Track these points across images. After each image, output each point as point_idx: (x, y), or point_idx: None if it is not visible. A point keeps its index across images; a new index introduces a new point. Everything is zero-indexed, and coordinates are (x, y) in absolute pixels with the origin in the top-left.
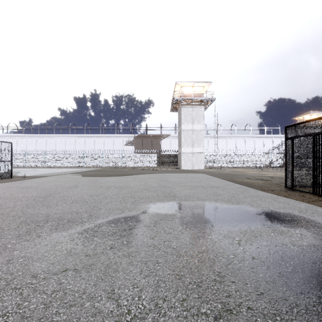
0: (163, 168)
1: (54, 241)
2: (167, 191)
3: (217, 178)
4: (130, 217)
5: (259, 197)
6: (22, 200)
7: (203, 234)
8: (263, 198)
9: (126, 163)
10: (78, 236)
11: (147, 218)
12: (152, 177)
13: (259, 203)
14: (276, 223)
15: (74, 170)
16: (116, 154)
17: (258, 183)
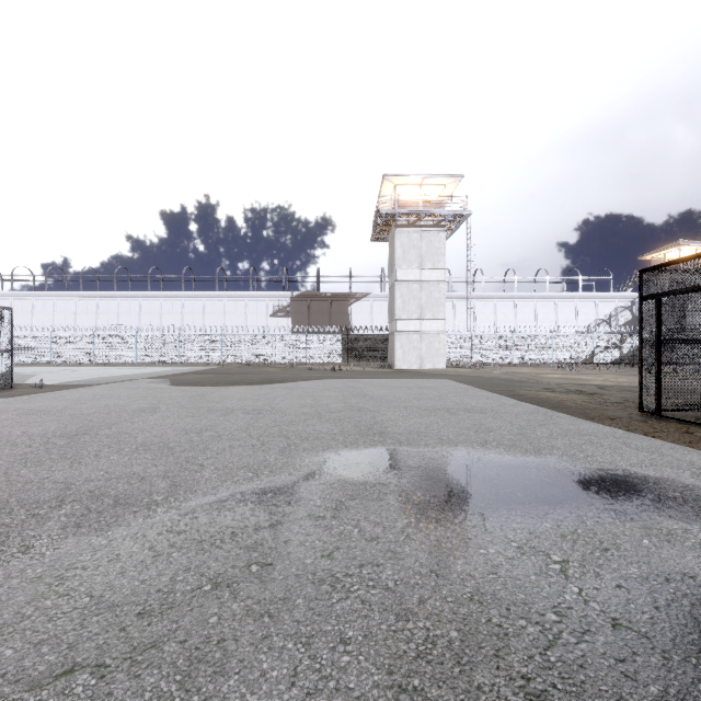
0: (355, 366)
1: (62, 566)
2: (365, 422)
3: (477, 389)
4: (274, 491)
5: (585, 436)
6: (17, 445)
7: (463, 541)
8: (595, 438)
9: (272, 356)
10: (131, 547)
11: (317, 492)
12: (330, 387)
13: (590, 452)
14: (648, 508)
15: (157, 372)
16: (252, 336)
17: (575, 402)
